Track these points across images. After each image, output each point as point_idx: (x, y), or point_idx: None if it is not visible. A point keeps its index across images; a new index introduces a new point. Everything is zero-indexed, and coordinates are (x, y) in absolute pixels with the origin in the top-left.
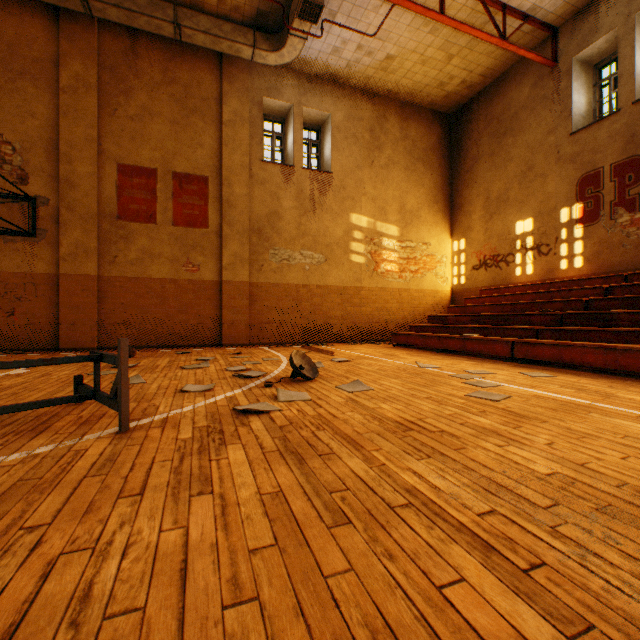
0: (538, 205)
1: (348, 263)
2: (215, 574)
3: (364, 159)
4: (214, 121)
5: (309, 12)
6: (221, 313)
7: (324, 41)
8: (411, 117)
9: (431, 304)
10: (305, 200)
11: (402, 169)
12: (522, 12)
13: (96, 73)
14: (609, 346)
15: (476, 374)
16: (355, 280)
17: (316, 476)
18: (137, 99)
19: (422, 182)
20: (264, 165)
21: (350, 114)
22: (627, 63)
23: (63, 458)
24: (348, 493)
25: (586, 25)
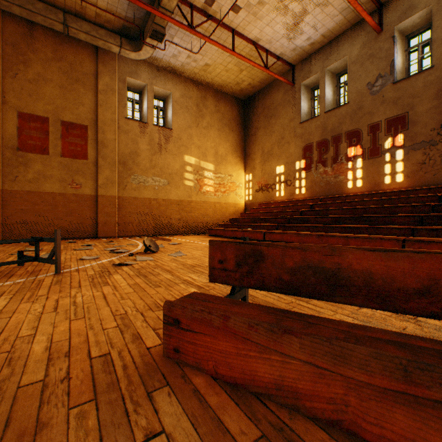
0: (286, 159)
1: (183, 186)
2: (115, 297)
3: (193, 122)
4: (92, 89)
5: (157, 36)
6: (97, 216)
7: (167, 49)
8: (221, 99)
9: (233, 211)
10: (155, 145)
11: (216, 130)
12: (276, 55)
13: (1, 46)
14: (300, 233)
15: None
16: (187, 196)
17: (151, 279)
18: (34, 68)
19: (228, 139)
20: (127, 121)
21: (184, 94)
22: (322, 92)
23: (34, 282)
24: (162, 282)
25: (306, 68)
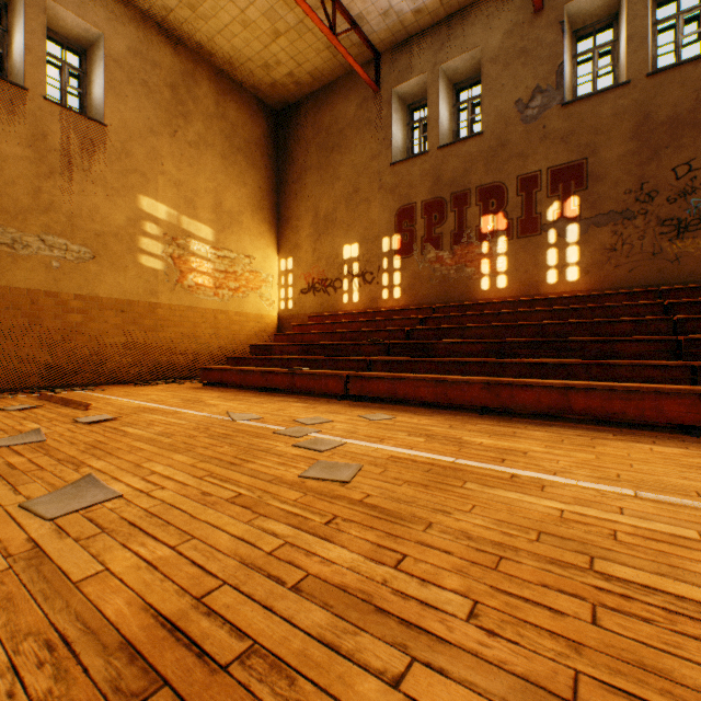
0: (364, 231)
1: (136, 267)
2: None
3: (163, 124)
4: None
5: None
6: None
7: None
8: (231, 94)
9: (256, 331)
10: (51, 153)
11: (219, 156)
12: (351, 16)
13: None
14: (440, 378)
15: (311, 425)
16: (148, 293)
17: None
18: None
19: (245, 180)
20: None
21: (139, 50)
22: (434, 109)
23: None
24: None
25: (404, 61)
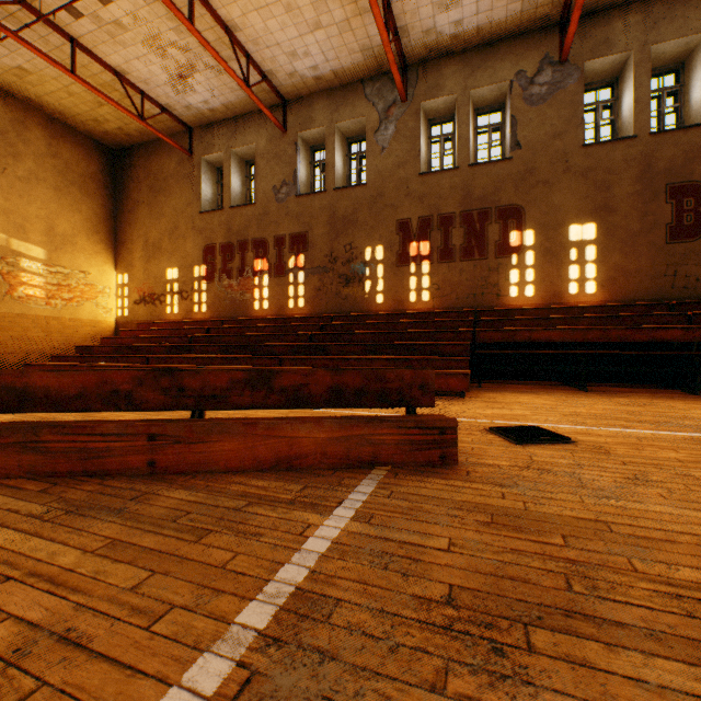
0: (182, 259)
1: None
2: None
3: None
4: None
5: None
6: None
7: None
8: (65, 136)
9: (92, 334)
10: None
11: (52, 188)
12: (161, 104)
13: None
14: (170, 366)
15: None
16: None
17: None
18: None
19: (80, 208)
20: None
21: None
22: (228, 179)
23: None
24: None
25: (209, 138)
